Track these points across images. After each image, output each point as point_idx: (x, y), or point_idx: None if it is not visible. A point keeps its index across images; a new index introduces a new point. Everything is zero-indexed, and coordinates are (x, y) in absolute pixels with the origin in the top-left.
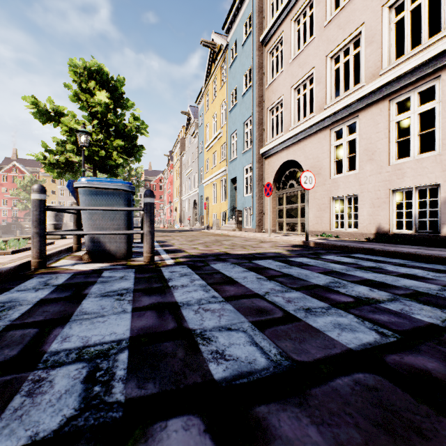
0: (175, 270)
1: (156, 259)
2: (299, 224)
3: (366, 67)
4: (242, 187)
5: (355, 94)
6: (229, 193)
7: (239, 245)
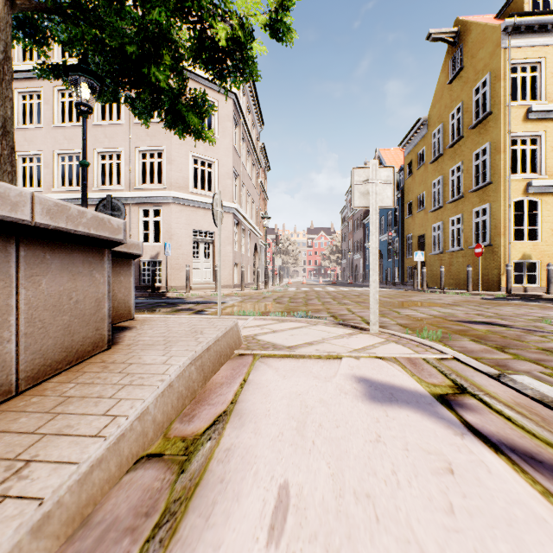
0: None
1: None
2: None
3: None
4: None
5: (77, 194)
6: None
7: None
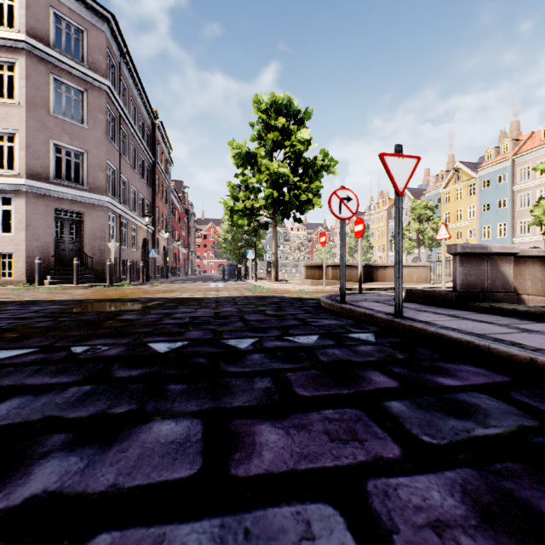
0: None
1: None
2: None
3: None
4: None
5: None
6: None
7: None
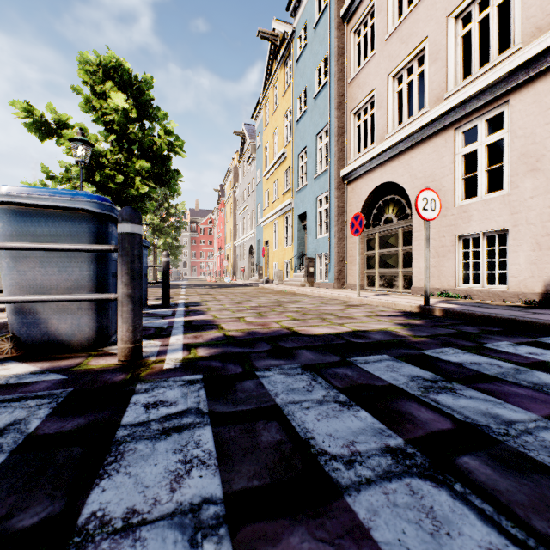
0: (165, 394)
1: (151, 350)
2: (400, 277)
3: (523, 19)
4: (314, 226)
5: (504, 64)
6: (296, 234)
7: (313, 313)
